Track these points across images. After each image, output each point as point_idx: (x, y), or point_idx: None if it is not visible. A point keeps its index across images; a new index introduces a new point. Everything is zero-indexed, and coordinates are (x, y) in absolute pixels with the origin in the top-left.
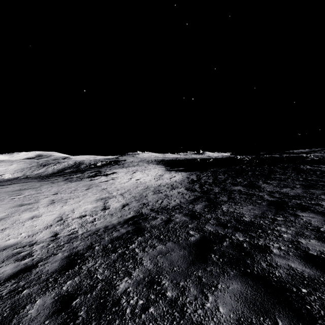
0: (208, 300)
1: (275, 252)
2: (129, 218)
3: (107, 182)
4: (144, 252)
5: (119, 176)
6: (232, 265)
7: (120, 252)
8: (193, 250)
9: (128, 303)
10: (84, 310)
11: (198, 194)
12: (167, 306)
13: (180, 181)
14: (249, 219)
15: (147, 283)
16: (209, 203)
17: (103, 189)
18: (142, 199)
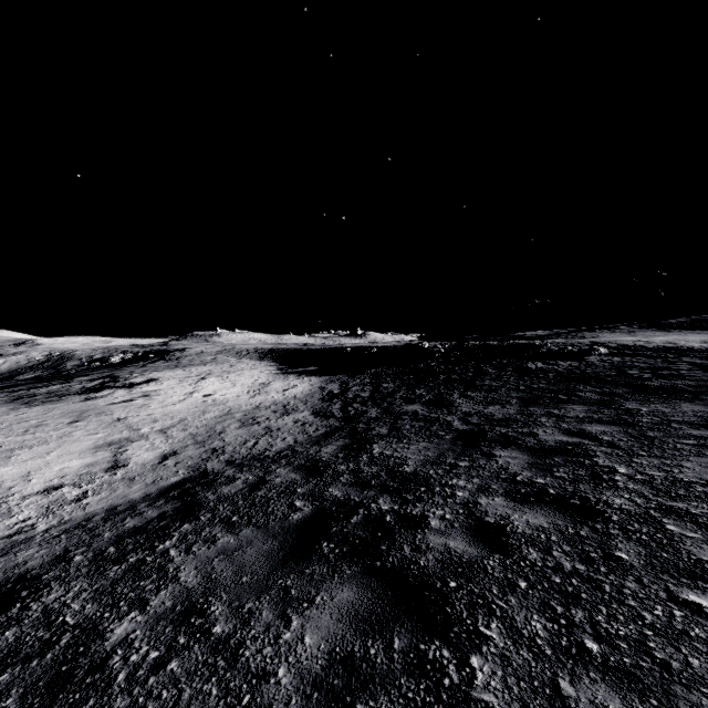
0: (289, 628)
1: (434, 525)
2: (172, 485)
3: (130, 402)
4: (189, 554)
5: (162, 389)
6: (354, 558)
7: (133, 561)
8: (292, 538)
9: (125, 663)
10: (17, 695)
11: (335, 423)
12: (207, 652)
13: (305, 395)
14: (412, 469)
15: (178, 616)
16: (353, 441)
17: (118, 421)
18: (213, 439)
